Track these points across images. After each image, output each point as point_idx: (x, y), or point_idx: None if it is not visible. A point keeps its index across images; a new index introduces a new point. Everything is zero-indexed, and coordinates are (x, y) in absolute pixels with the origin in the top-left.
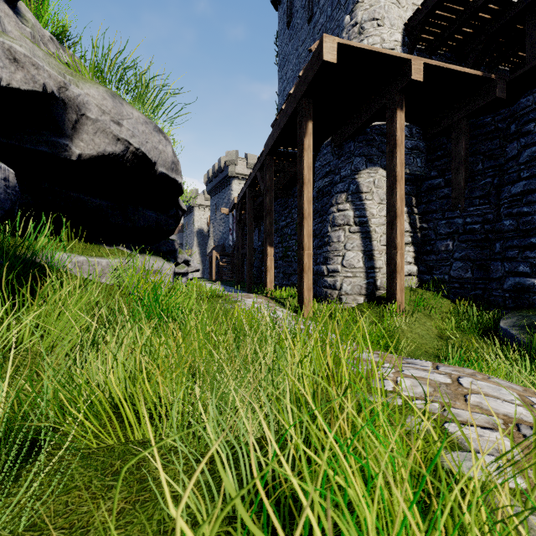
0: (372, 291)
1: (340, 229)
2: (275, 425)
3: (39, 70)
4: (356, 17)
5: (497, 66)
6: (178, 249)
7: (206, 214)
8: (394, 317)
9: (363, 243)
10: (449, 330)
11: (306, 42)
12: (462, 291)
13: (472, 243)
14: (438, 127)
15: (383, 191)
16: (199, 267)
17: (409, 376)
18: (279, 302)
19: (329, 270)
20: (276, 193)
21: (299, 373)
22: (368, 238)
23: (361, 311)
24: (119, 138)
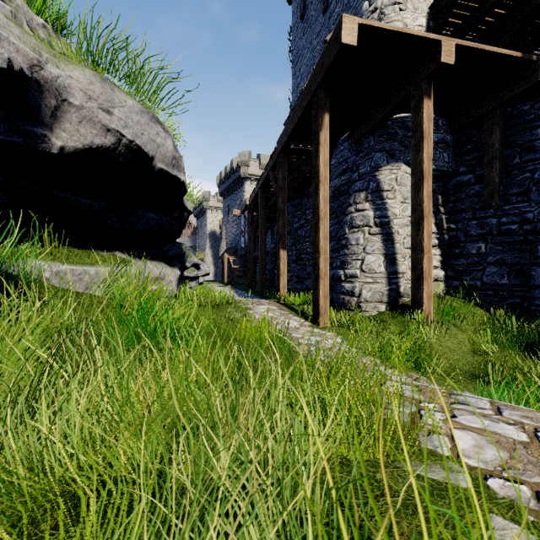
0: (394, 299)
1: (359, 230)
2: (287, 533)
3: (2, 42)
4: (375, 2)
5: (532, 51)
6: (186, 253)
7: (218, 216)
8: (422, 329)
9: (384, 246)
10: (484, 343)
11: (321, 34)
12: (497, 298)
13: (509, 245)
14: (468, 118)
15: (406, 189)
16: (210, 271)
17: (468, 427)
18: (292, 309)
19: (347, 275)
20: (290, 193)
21: (321, 428)
22: (390, 240)
23: (383, 321)
24: (109, 129)
